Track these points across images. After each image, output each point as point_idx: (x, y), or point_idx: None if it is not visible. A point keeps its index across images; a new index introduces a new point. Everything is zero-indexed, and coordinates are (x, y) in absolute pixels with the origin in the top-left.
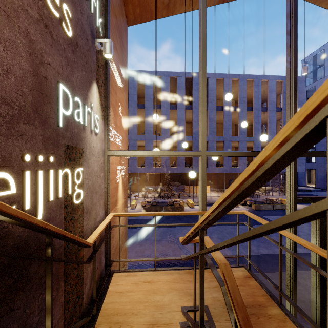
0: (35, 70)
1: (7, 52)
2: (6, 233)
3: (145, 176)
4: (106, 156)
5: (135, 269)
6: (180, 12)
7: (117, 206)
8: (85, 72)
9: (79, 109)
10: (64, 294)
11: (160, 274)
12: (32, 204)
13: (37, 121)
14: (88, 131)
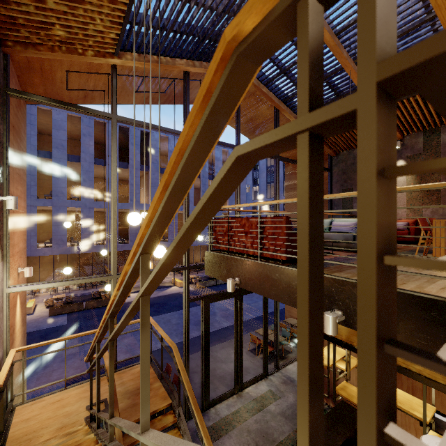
0: None
1: None
2: None
3: (52, 256)
4: (6, 293)
5: (42, 396)
6: (100, 103)
7: (14, 335)
8: None
9: None
10: None
11: (70, 391)
12: None
13: None
14: None
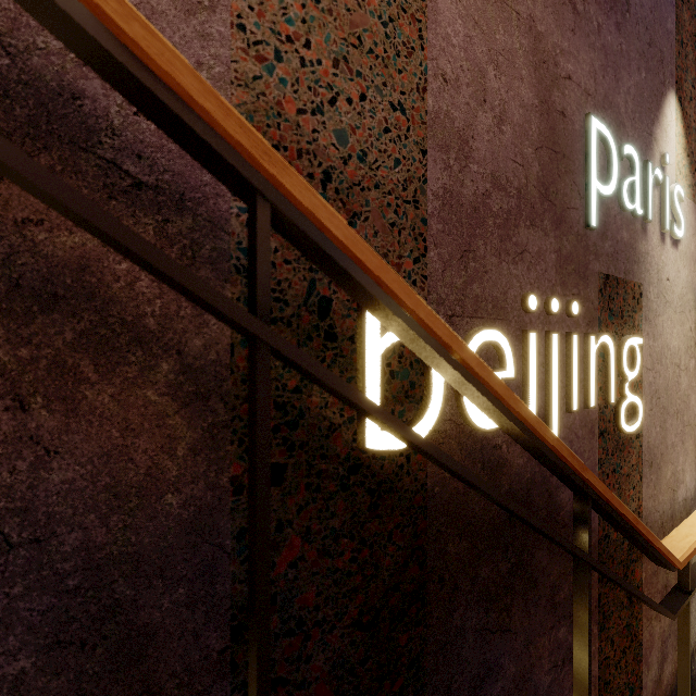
0: (543, 103)
1: (500, 78)
2: (499, 462)
3: None
4: None
5: None
6: None
7: None
8: (647, 72)
9: (633, 177)
10: (597, 658)
11: None
12: (537, 409)
13: (546, 220)
14: (653, 237)
